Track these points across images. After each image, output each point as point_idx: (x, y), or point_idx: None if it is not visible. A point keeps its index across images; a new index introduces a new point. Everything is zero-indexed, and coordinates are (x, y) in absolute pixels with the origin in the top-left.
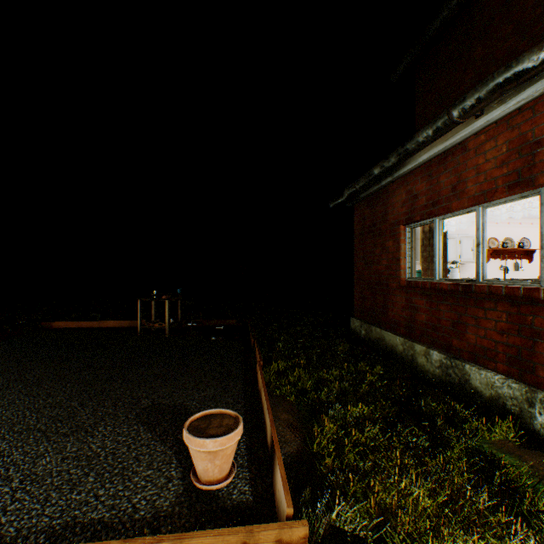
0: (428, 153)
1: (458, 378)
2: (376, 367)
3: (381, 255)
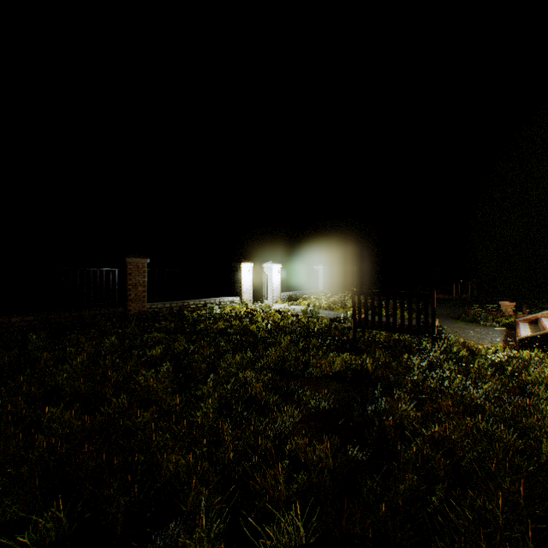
0: None
1: None
2: None
3: None
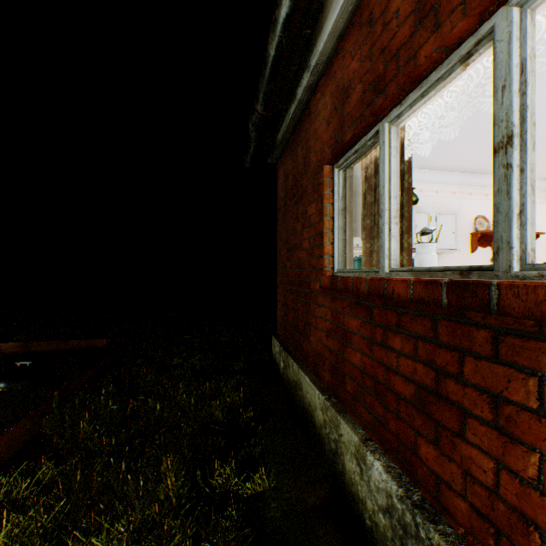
0: None
1: None
2: (254, 477)
3: (302, 232)
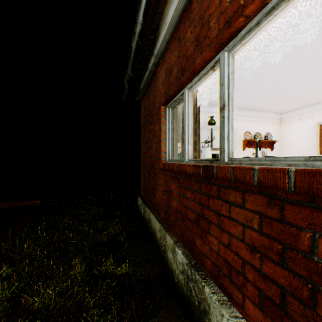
0: (174, 3)
1: (198, 302)
2: (123, 265)
3: (152, 139)
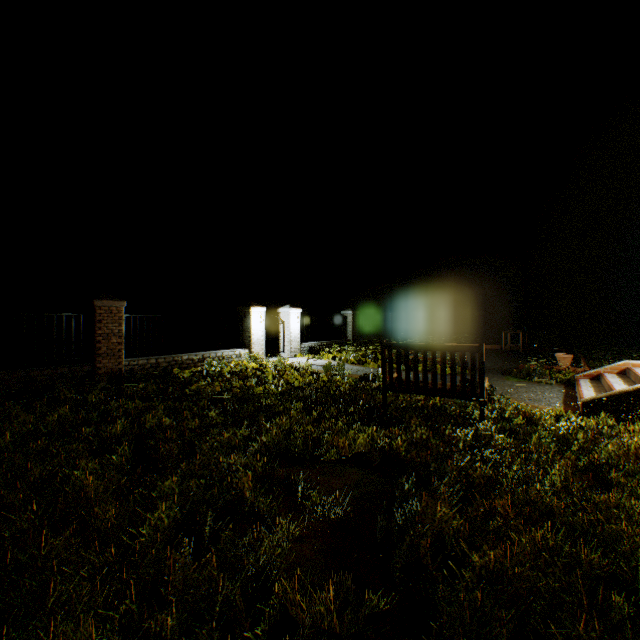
0: None
1: None
2: None
3: None
